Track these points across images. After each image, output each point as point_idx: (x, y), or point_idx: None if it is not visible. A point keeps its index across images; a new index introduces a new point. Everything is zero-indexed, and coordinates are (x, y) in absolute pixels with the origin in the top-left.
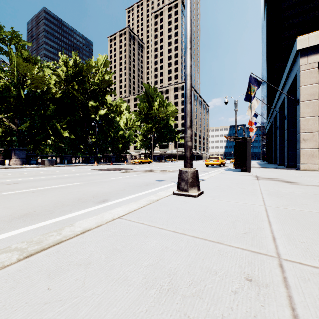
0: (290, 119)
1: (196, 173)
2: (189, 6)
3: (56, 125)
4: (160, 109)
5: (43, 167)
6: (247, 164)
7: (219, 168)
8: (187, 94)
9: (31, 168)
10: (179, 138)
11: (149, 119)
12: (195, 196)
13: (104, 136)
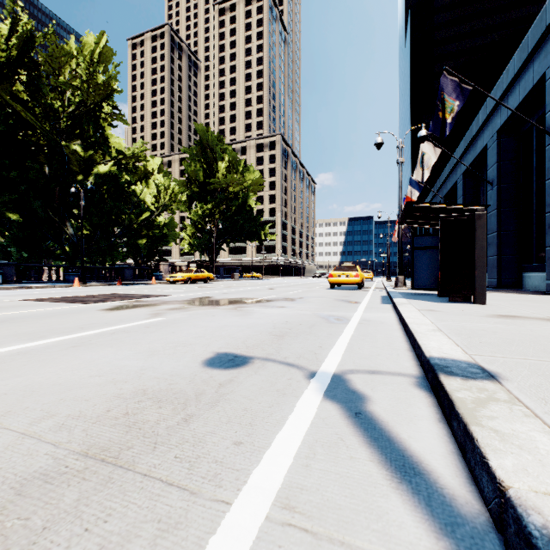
0: (504, 187)
1: None
2: None
3: None
4: (231, 176)
5: None
6: (477, 280)
7: (360, 290)
8: None
9: None
10: (266, 234)
11: (209, 195)
12: None
13: (108, 223)
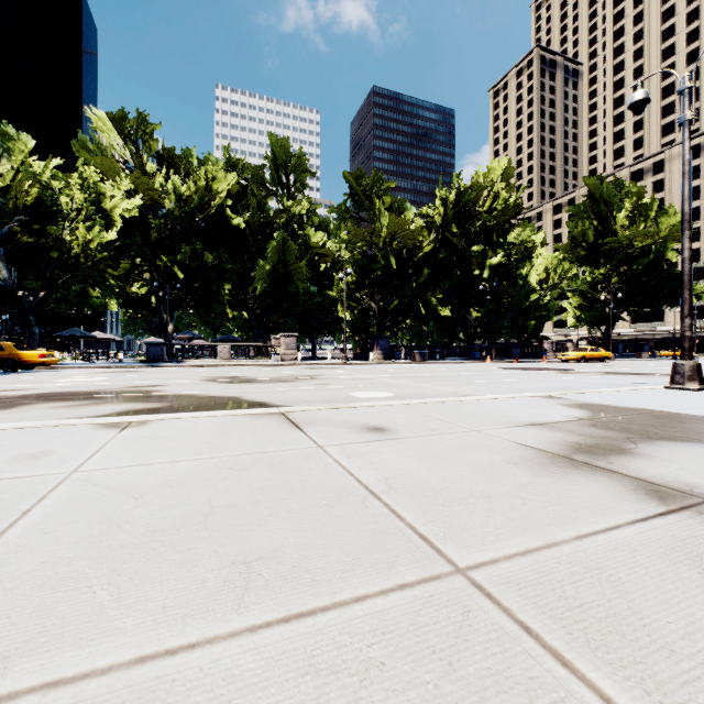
0: None
1: (697, 366)
2: (687, 184)
3: (431, 300)
4: (635, 230)
5: (415, 364)
6: None
7: None
8: (683, 280)
9: (407, 364)
10: (699, 295)
11: (601, 256)
12: (693, 389)
13: (498, 308)
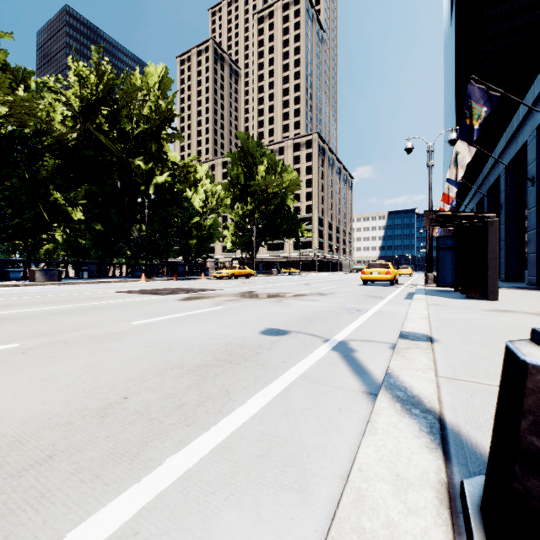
0: None
1: None
2: None
3: (59, 200)
4: (269, 178)
5: (28, 286)
6: (489, 279)
7: (392, 287)
8: None
9: None
10: (303, 232)
11: (249, 196)
12: None
13: (165, 226)
